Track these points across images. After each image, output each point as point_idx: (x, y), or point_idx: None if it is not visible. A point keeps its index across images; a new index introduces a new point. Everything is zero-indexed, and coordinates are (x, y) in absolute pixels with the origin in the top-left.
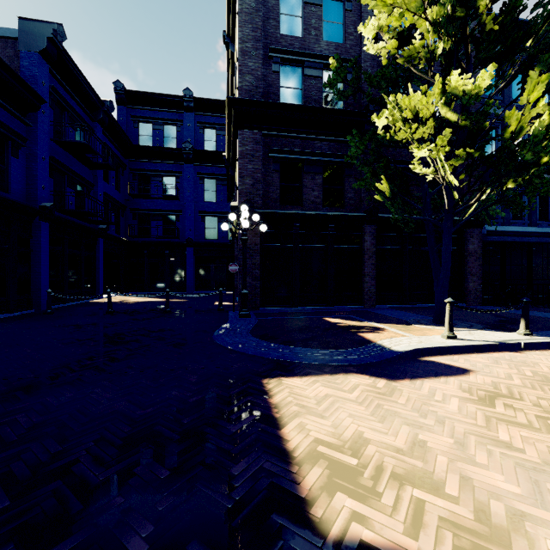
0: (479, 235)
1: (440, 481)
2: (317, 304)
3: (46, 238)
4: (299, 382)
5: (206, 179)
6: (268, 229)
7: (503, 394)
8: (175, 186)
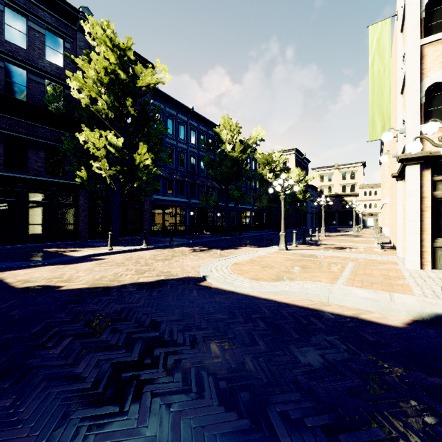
0: (150, 201)
1: (63, 277)
2: (41, 242)
3: None
4: (16, 271)
5: None
6: None
7: (109, 262)
8: None
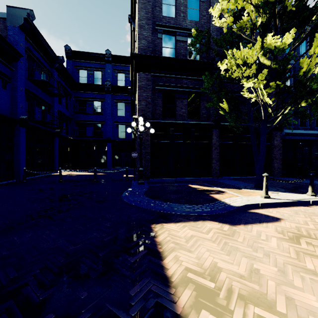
0: (280, 135)
1: (272, 301)
2: (184, 176)
3: (23, 137)
4: (174, 227)
5: (119, 102)
6: (155, 131)
7: (304, 235)
8: (100, 107)
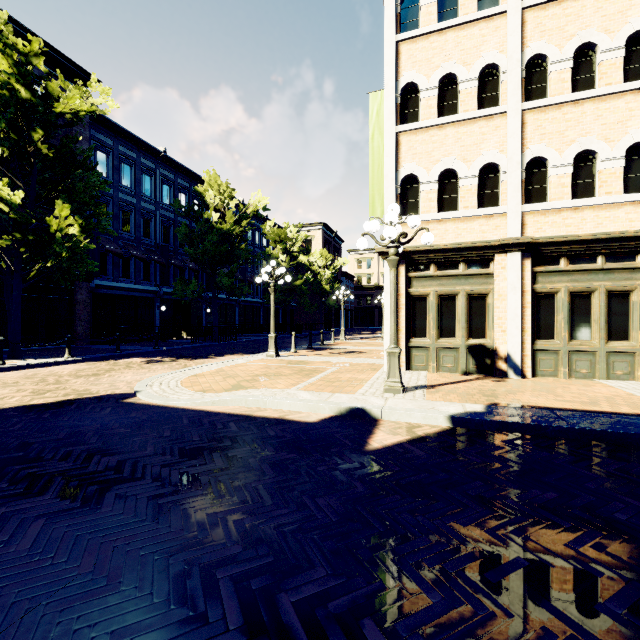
0: (88, 288)
1: None
2: None
3: None
4: None
5: None
6: None
7: None
8: None
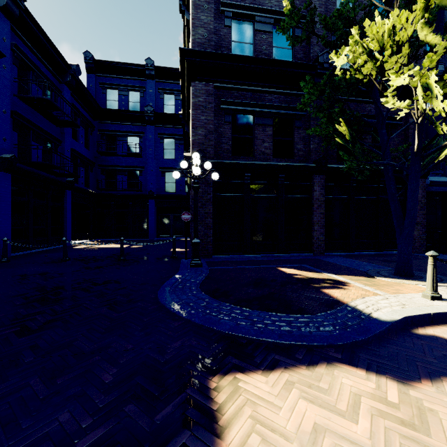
0: (423, 185)
1: None
2: (268, 252)
3: (8, 188)
4: (265, 387)
5: (166, 138)
6: (220, 178)
7: None
8: (138, 145)
